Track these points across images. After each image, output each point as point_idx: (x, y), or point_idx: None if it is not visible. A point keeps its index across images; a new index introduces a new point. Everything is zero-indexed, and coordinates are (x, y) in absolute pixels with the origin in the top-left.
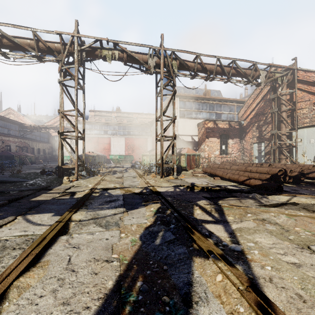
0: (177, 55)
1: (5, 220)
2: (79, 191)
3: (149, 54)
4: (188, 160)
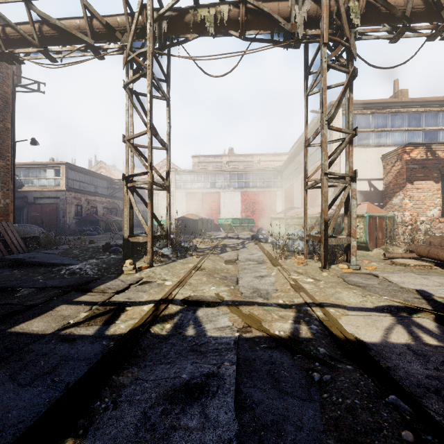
0: None
1: None
2: (137, 301)
3: None
4: (370, 228)
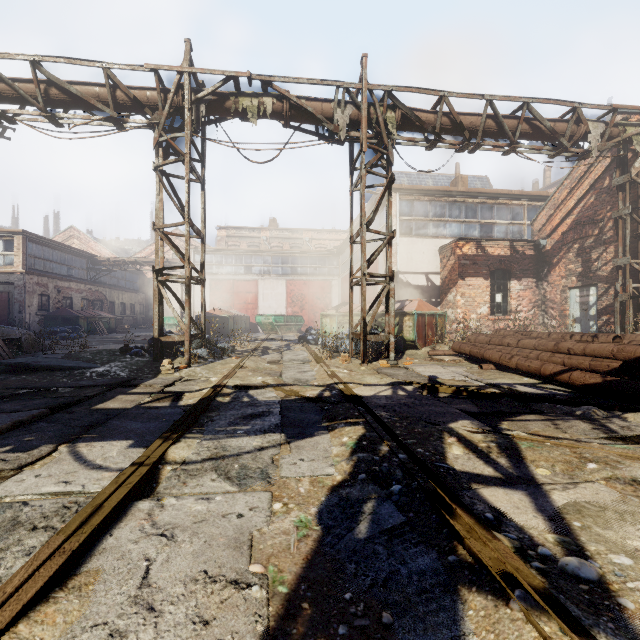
0: (397, 99)
1: (34, 454)
2: (191, 390)
3: (336, 101)
4: (419, 326)
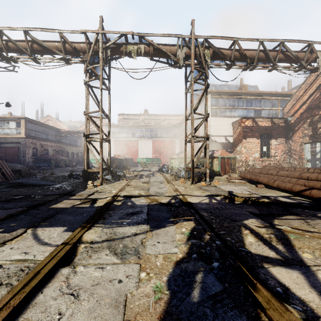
0: (210, 43)
1: (13, 234)
2: (101, 197)
3: (178, 45)
4: (222, 164)
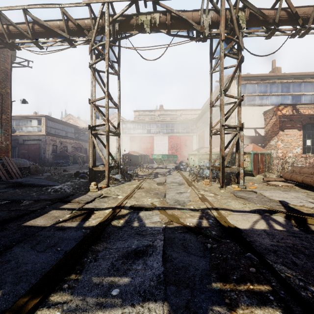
0: (246, 1)
1: None
2: (101, 208)
3: (202, 9)
4: (254, 161)
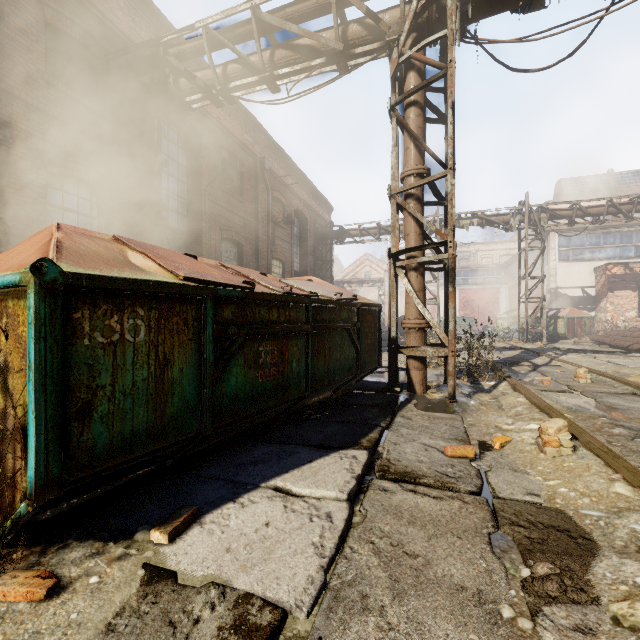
0: (546, 209)
1: None
2: None
3: (510, 215)
4: (569, 325)
